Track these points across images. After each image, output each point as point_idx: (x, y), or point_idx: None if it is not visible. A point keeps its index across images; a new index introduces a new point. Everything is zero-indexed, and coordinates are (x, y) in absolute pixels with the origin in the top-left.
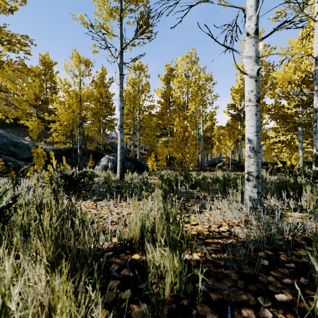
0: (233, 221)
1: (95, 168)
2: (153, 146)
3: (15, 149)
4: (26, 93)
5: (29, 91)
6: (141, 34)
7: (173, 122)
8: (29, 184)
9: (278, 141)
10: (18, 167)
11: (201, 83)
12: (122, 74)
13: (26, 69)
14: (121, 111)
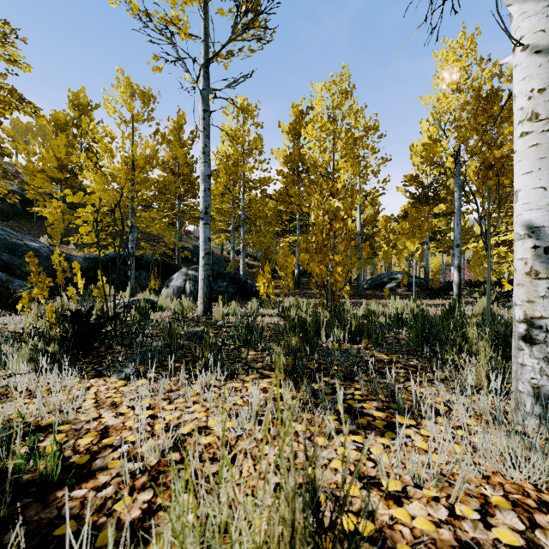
0: (514, 477)
1: (162, 292)
2: (270, 253)
3: (13, 257)
4: (43, 158)
5: (48, 154)
6: (244, 29)
7: (308, 201)
8: (17, 327)
9: (503, 243)
10: (7, 291)
11: (357, 136)
12: (209, 110)
13: (13, 97)
14: (206, 182)
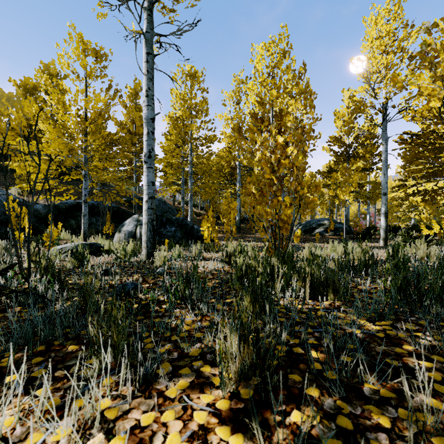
0: None
1: (115, 236)
2: (214, 203)
3: None
4: (14, 118)
5: (18, 114)
6: None
7: (255, 138)
8: None
9: (418, 193)
10: None
11: None
12: (152, 53)
13: None
14: (149, 125)
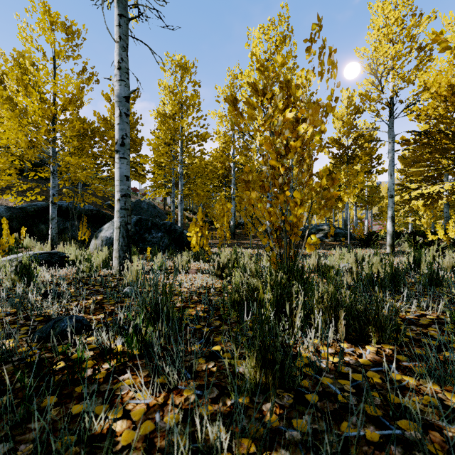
0: None
1: (91, 243)
2: (208, 208)
3: None
4: None
5: None
6: None
7: (255, 115)
8: None
9: (421, 196)
10: None
11: None
12: (126, 16)
13: None
14: (122, 105)
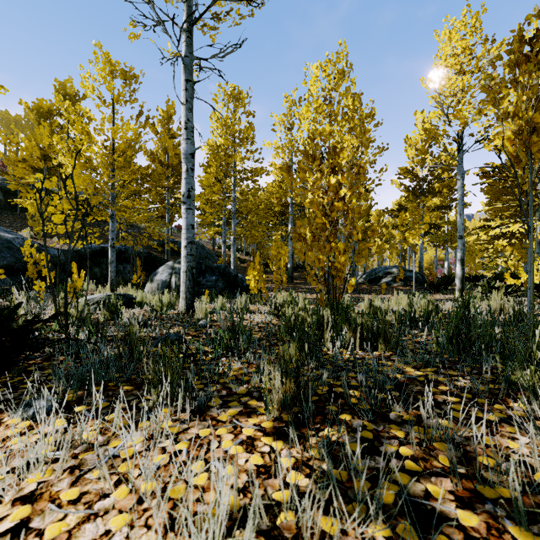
0: None
1: (146, 286)
2: (262, 248)
3: None
4: (26, 148)
5: (30, 143)
6: None
7: (306, 178)
8: None
9: (503, 235)
10: None
11: None
12: (192, 80)
13: None
14: (188, 161)
